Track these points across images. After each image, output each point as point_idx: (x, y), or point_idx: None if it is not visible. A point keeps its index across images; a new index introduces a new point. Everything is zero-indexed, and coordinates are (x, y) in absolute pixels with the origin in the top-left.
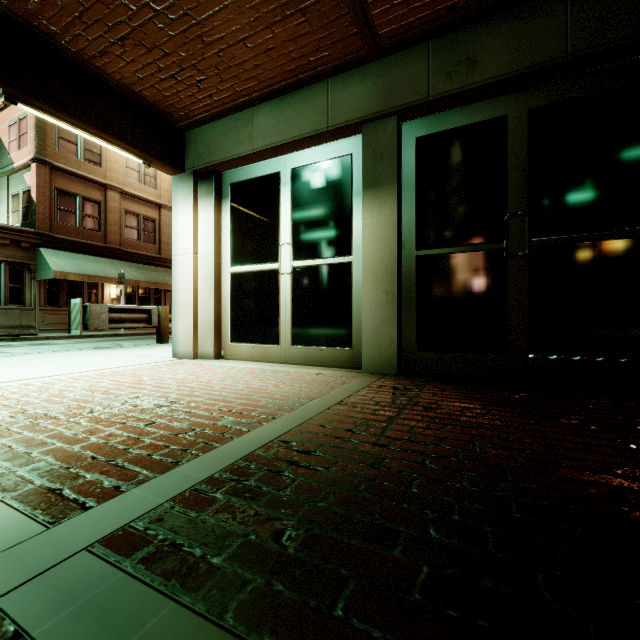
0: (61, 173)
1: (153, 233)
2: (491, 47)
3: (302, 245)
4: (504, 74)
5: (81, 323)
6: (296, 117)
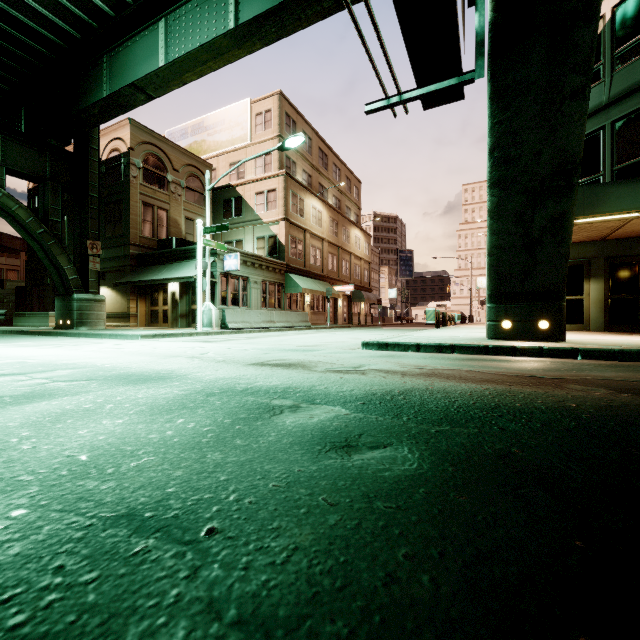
0: (291, 225)
1: (320, 258)
2: (637, 245)
3: None
4: None
5: (435, 318)
6: None
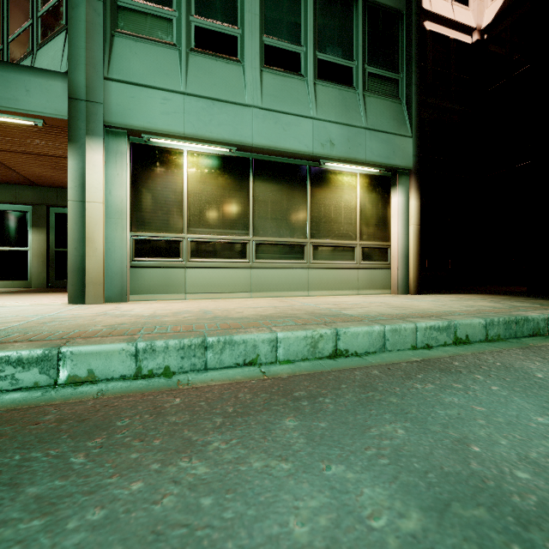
0: None
1: None
2: None
3: (3, 241)
4: None
5: None
6: (0, 193)
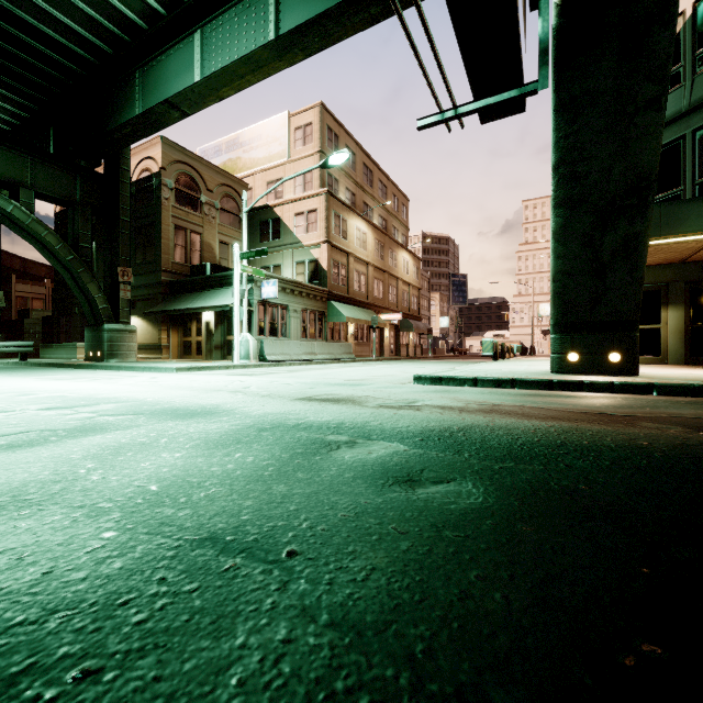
0: (333, 248)
1: (364, 284)
2: None
3: None
4: None
5: (492, 350)
6: None
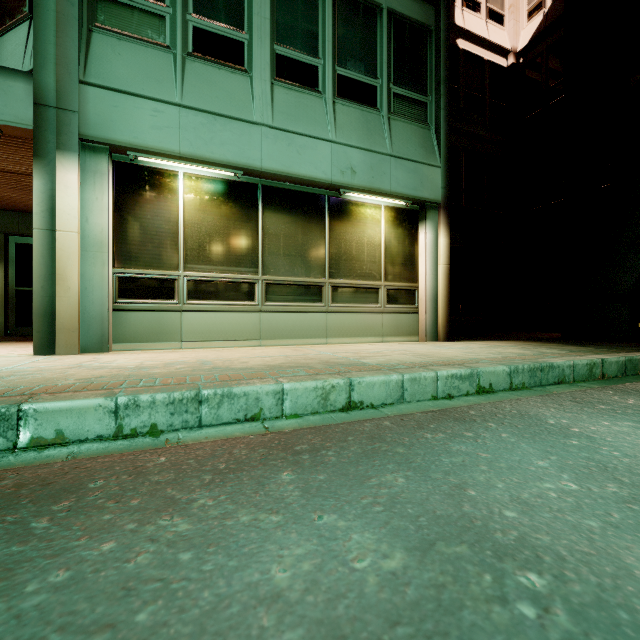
0: None
1: None
2: None
3: None
4: None
5: None
6: None
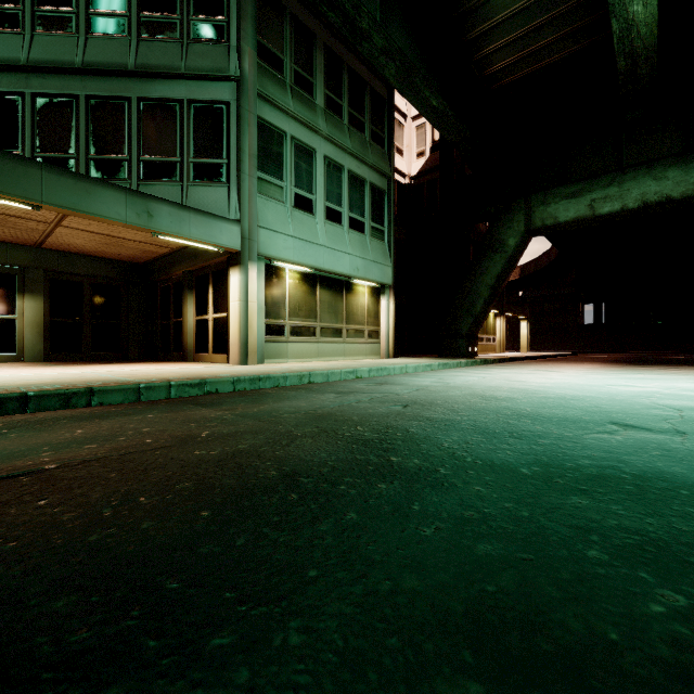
0: None
1: None
2: (81, 264)
3: None
4: (85, 273)
5: None
6: None
